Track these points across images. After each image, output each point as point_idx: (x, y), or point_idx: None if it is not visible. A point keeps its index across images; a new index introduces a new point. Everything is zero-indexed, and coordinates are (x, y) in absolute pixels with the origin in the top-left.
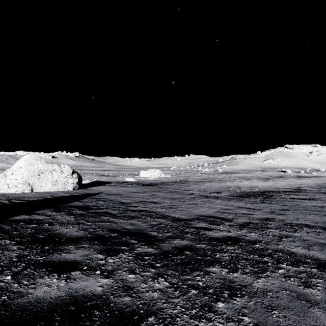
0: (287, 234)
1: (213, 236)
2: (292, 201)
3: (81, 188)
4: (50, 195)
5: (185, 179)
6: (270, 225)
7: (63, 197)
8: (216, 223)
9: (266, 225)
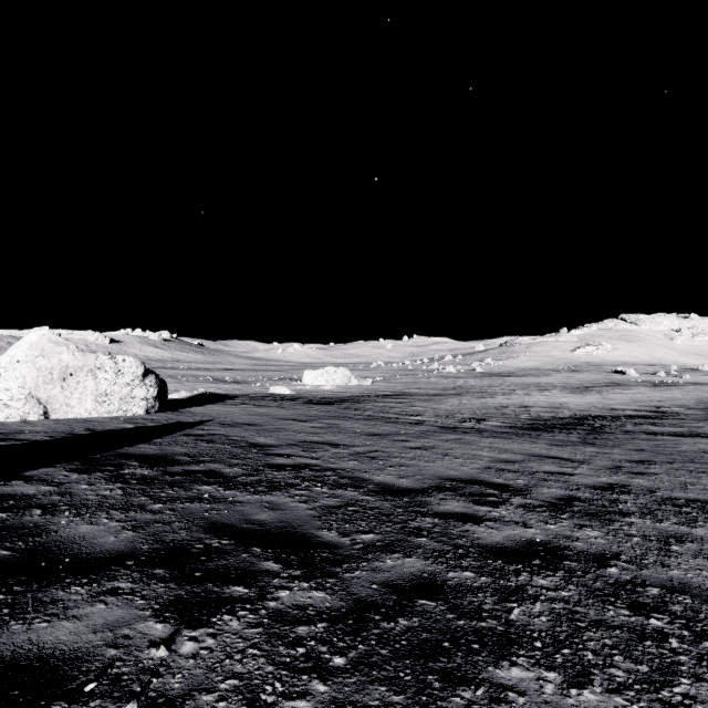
0: (676, 532)
1: (487, 540)
2: (654, 441)
3: (166, 410)
4: (86, 427)
5: (403, 388)
6: (626, 506)
7: (117, 433)
8: (488, 500)
9: (614, 506)
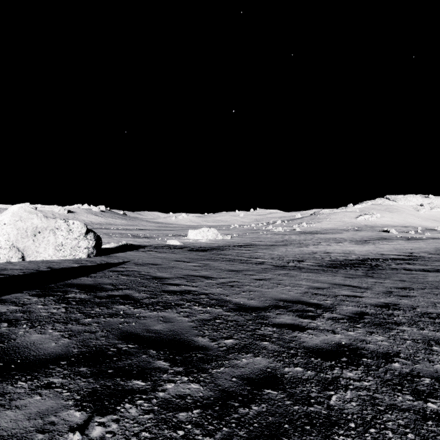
0: (434, 336)
1: (310, 343)
2: (410, 275)
3: (101, 255)
4: (48, 266)
5: (250, 241)
6: (398, 318)
7: (67, 270)
8: (308, 314)
9: (391, 318)
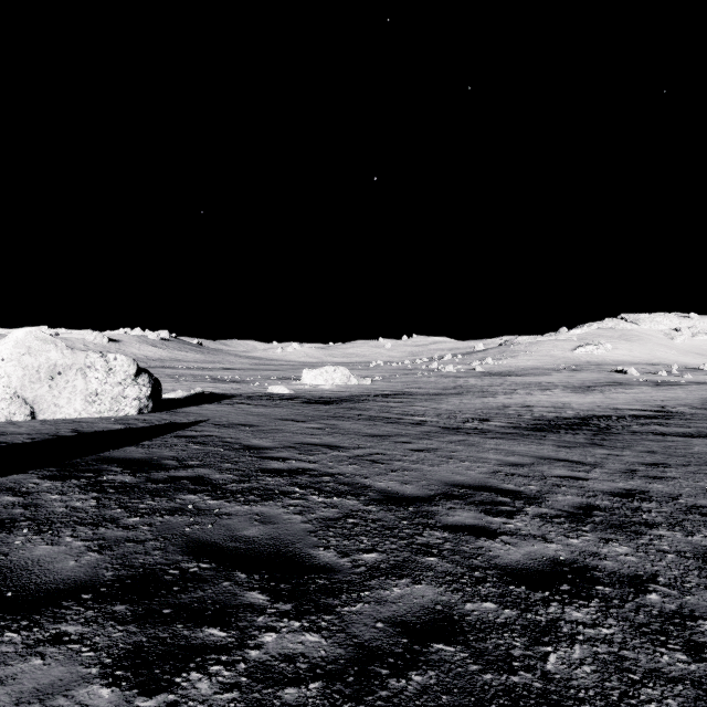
0: None
1: (506, 559)
2: (664, 442)
3: (161, 410)
4: (73, 428)
5: (402, 388)
6: (650, 516)
7: (104, 434)
8: (501, 509)
9: (638, 516)
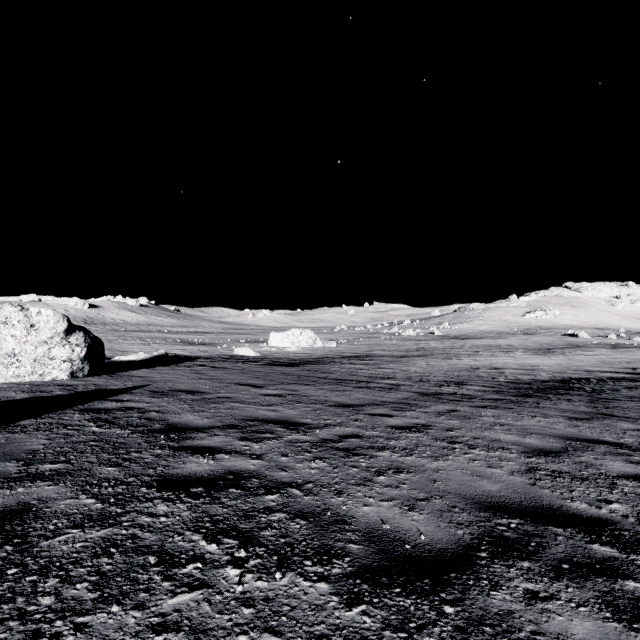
0: None
1: None
2: None
3: (103, 373)
4: None
5: (367, 350)
6: None
7: None
8: (634, 595)
9: None
